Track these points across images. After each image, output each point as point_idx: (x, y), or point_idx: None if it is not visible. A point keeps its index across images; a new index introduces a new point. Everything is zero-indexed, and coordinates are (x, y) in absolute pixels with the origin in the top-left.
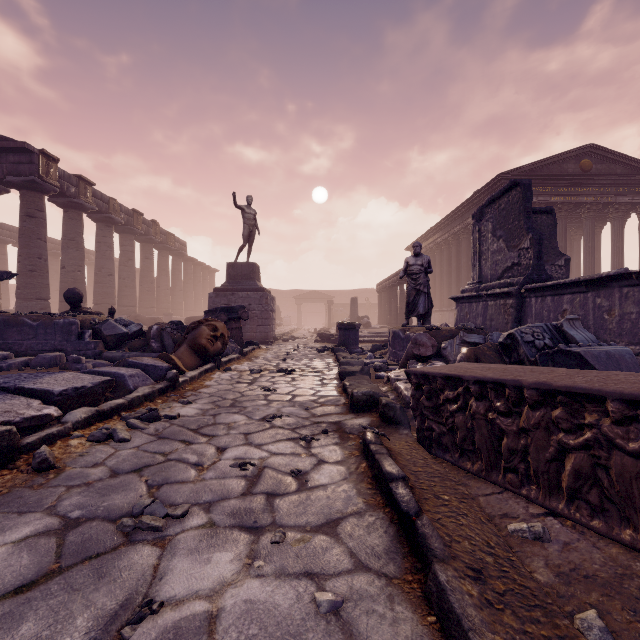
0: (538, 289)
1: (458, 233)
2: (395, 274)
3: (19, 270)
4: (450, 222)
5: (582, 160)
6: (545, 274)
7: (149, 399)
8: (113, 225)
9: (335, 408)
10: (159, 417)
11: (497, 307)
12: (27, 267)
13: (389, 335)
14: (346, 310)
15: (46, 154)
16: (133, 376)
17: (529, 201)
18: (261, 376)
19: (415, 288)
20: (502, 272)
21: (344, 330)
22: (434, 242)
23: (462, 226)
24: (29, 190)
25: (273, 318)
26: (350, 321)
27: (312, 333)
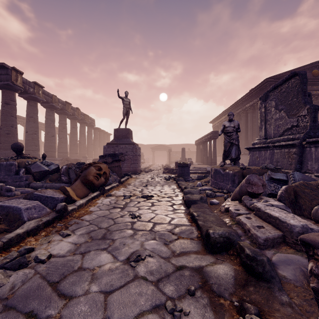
0: (318, 141)
1: (240, 113)
2: (206, 135)
3: (1, 133)
4: (235, 107)
5: (313, 70)
6: (318, 132)
7: (32, 233)
8: (54, 109)
9: (191, 243)
10: (26, 263)
11: (282, 154)
12: (5, 131)
13: (211, 171)
14: (178, 154)
15: (15, 69)
16: (29, 208)
17: (305, 84)
18: (130, 201)
19: (230, 141)
20: (283, 131)
21: (181, 167)
22: (226, 118)
23: (242, 109)
24: (6, 89)
25: (139, 159)
26: (181, 161)
27: (160, 167)
